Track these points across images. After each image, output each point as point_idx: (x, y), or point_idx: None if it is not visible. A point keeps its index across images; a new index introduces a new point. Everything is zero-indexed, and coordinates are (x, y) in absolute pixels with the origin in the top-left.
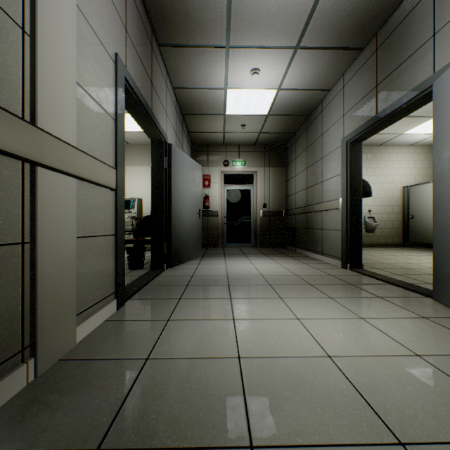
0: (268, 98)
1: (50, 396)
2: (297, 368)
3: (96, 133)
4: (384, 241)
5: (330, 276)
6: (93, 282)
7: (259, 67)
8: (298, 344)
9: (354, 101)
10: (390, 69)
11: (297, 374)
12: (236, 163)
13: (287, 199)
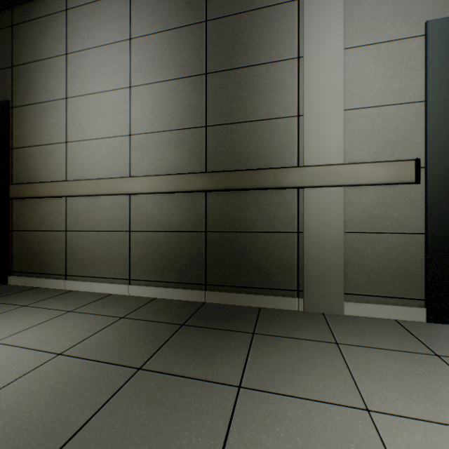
0: None
1: (289, 317)
2: None
3: (381, 135)
4: None
5: None
6: (376, 275)
7: None
8: None
9: None
10: None
11: None
12: None
13: None
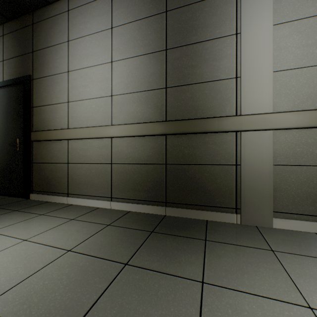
0: None
1: (230, 228)
2: None
3: (303, 90)
4: None
5: None
6: (299, 198)
7: None
8: None
9: None
10: None
11: None
12: None
13: None
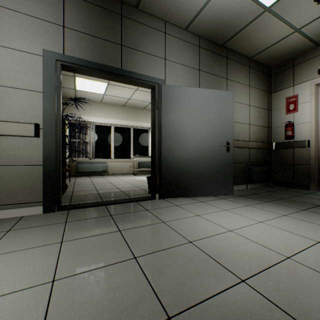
0: None
1: None
2: None
3: (17, 106)
4: None
5: None
6: (13, 191)
7: None
8: None
9: None
10: None
11: None
12: None
13: None
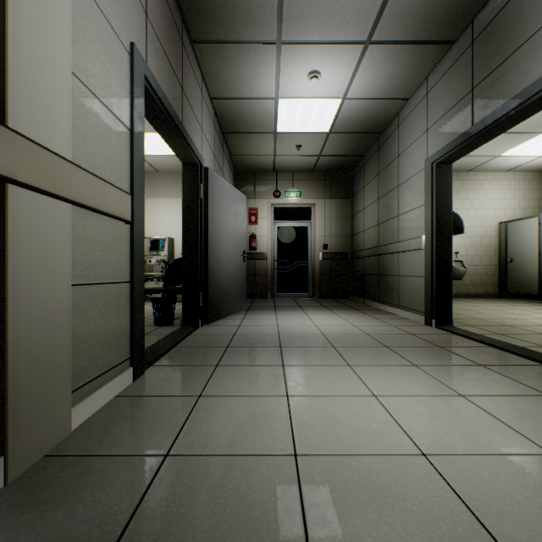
0: (331, 111)
1: (20, 517)
2: (380, 473)
3: (103, 145)
4: (475, 291)
5: (411, 336)
6: (99, 345)
7: (319, 69)
8: (378, 435)
9: (441, 111)
10: (492, 66)
11: (381, 484)
12: (290, 194)
13: (353, 238)
